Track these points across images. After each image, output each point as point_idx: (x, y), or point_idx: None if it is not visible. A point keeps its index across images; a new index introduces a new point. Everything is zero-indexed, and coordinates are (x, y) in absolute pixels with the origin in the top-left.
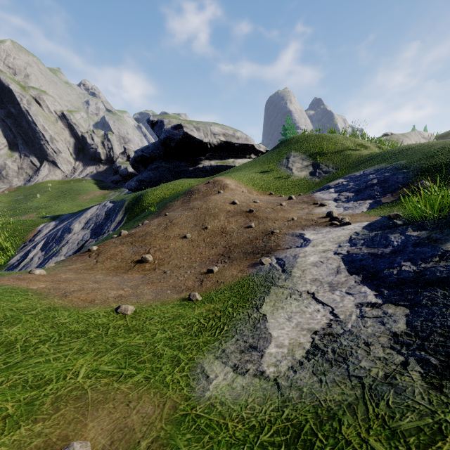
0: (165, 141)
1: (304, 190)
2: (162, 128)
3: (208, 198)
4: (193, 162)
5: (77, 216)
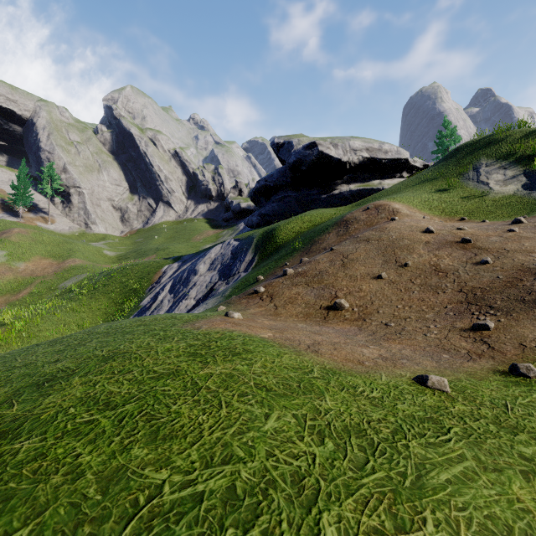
0: (295, 165)
1: (522, 211)
2: (290, 150)
3: (382, 227)
4: (326, 188)
5: (200, 257)
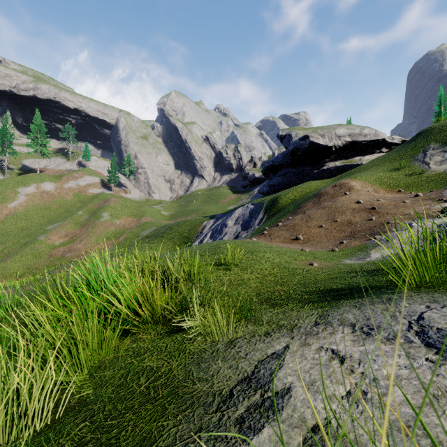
0: (293, 151)
1: (441, 185)
2: (290, 140)
3: (336, 199)
4: (317, 165)
5: (228, 216)
